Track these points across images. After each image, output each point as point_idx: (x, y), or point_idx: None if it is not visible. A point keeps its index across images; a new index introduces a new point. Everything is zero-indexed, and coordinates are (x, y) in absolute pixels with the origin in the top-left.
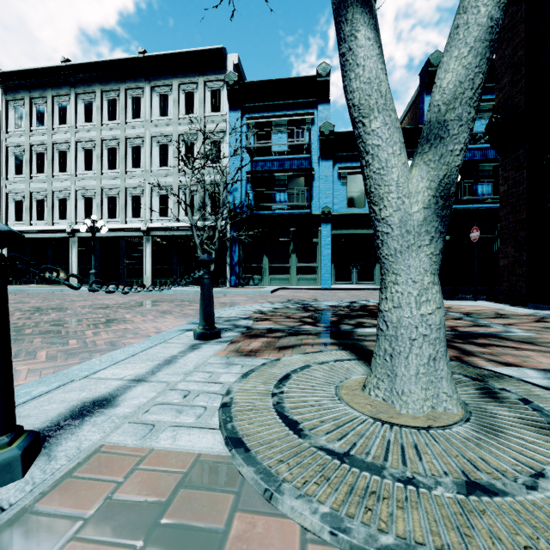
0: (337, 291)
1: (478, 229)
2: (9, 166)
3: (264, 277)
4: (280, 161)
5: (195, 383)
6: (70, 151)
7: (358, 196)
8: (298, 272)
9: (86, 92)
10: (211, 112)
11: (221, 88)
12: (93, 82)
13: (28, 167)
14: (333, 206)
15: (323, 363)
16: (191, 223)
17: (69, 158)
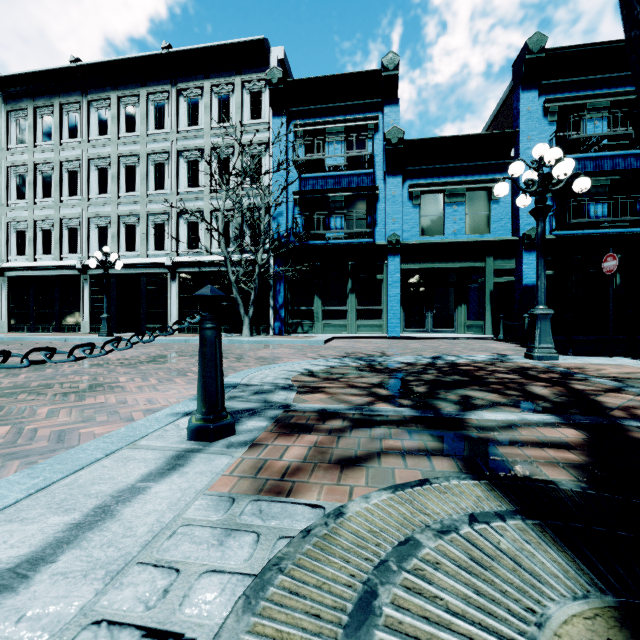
0: (408, 341)
1: (615, 257)
2: (9, 189)
3: (315, 322)
4: (336, 178)
5: (107, 637)
6: (81, 171)
7: (434, 221)
8: (358, 317)
9: (100, 98)
10: (251, 119)
11: (262, 89)
12: (108, 86)
13: (32, 190)
14: (402, 234)
15: (447, 533)
16: (224, 255)
17: (80, 179)
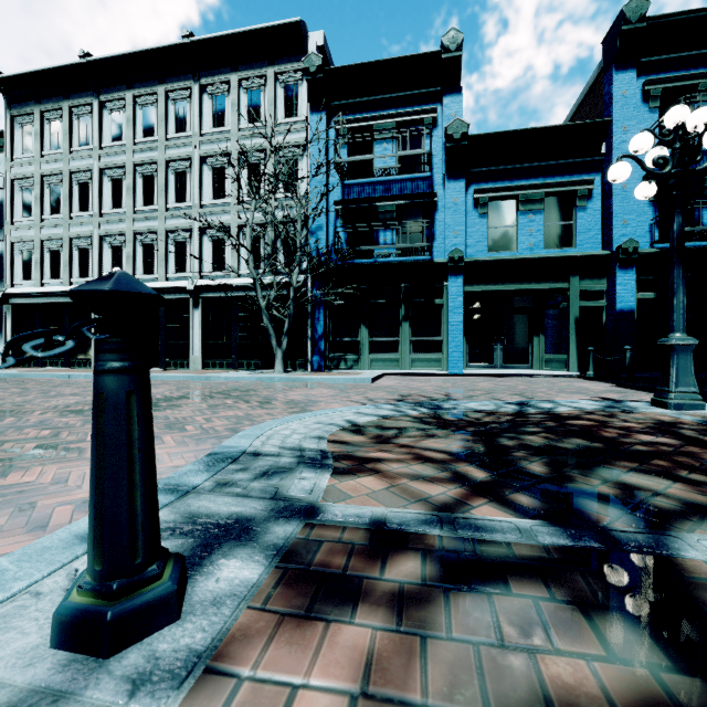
0: (474, 379)
1: None
2: (14, 205)
3: (361, 356)
4: (385, 184)
5: None
6: (92, 182)
7: (505, 233)
8: (413, 350)
9: (113, 99)
10: (285, 117)
11: (299, 81)
12: (122, 84)
13: (39, 205)
14: (465, 250)
15: None
16: (253, 276)
17: (91, 192)
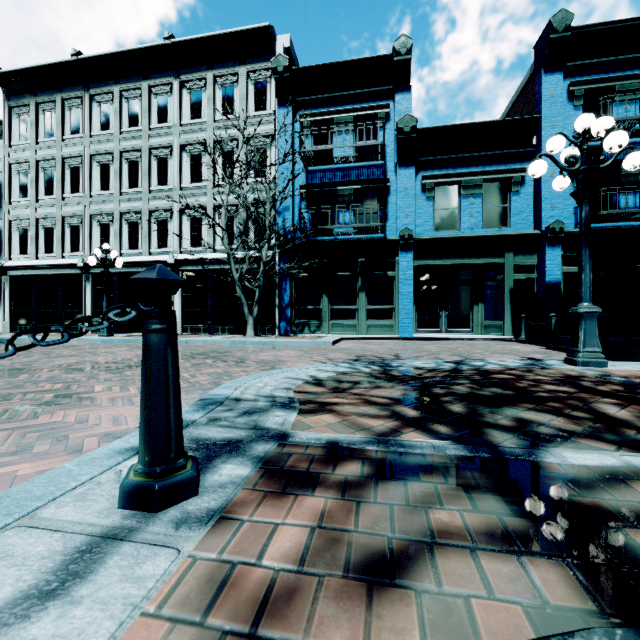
0: (421, 342)
1: None
2: (12, 187)
3: (323, 322)
4: (344, 170)
5: None
6: (83, 167)
7: (449, 214)
8: (368, 317)
9: (102, 92)
10: (256, 110)
11: (268, 79)
12: (110, 79)
13: (34, 187)
14: (414, 229)
15: None
16: (227, 252)
17: (82, 175)
